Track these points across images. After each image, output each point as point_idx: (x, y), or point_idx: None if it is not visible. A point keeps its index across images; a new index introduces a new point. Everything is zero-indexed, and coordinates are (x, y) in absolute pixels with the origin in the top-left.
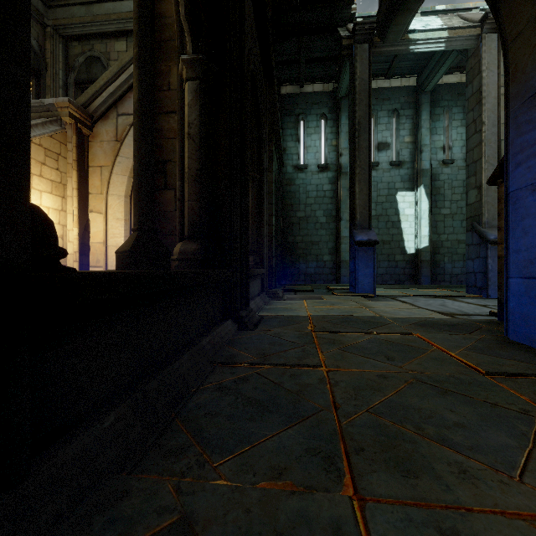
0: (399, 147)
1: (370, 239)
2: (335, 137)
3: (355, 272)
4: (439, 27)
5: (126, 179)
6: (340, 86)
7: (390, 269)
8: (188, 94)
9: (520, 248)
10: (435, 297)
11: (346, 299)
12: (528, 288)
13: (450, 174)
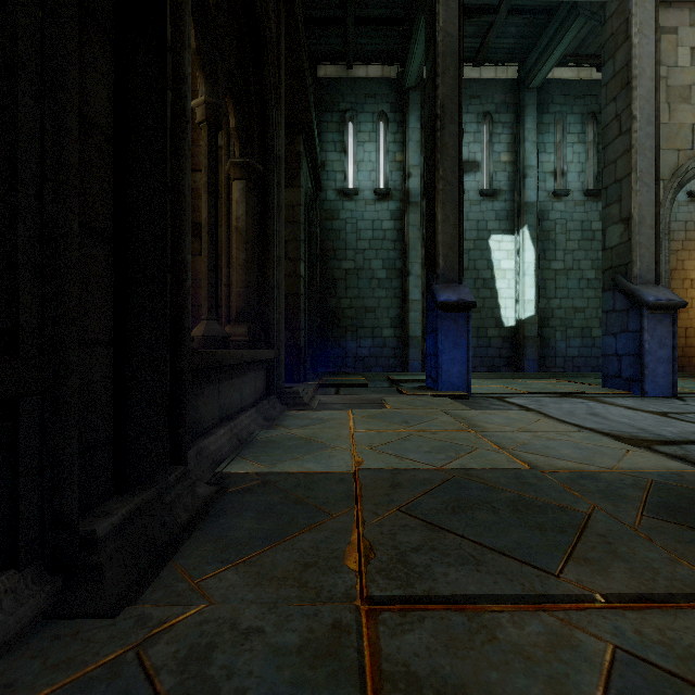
0: (492, 169)
1: (462, 298)
2: (400, 149)
3: (437, 355)
4: None
5: None
6: (408, 68)
7: (480, 349)
8: None
9: None
10: (564, 396)
11: (427, 405)
12: None
13: (564, 212)
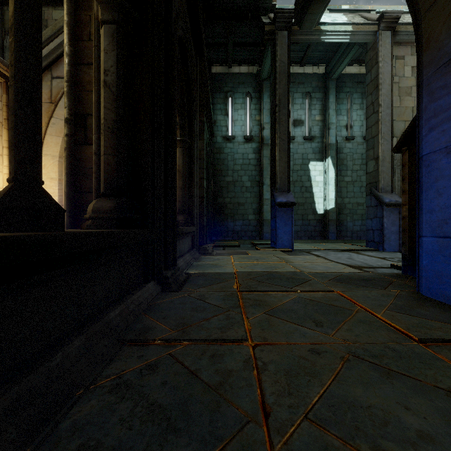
0: (311, 124)
1: (289, 200)
2: (258, 113)
3: (276, 230)
4: (345, 21)
5: (61, 140)
6: (262, 69)
7: (304, 226)
8: (103, 38)
9: (434, 208)
10: (342, 251)
11: (268, 254)
12: (442, 247)
13: (352, 148)
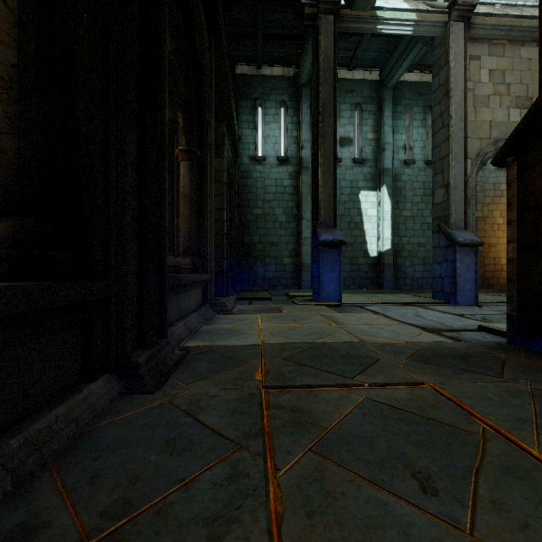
0: (361, 144)
1: (336, 238)
2: (296, 128)
3: (319, 277)
4: (407, 7)
5: None
6: (301, 71)
7: (353, 273)
8: None
9: None
10: (405, 305)
11: (310, 311)
12: None
13: (412, 175)
